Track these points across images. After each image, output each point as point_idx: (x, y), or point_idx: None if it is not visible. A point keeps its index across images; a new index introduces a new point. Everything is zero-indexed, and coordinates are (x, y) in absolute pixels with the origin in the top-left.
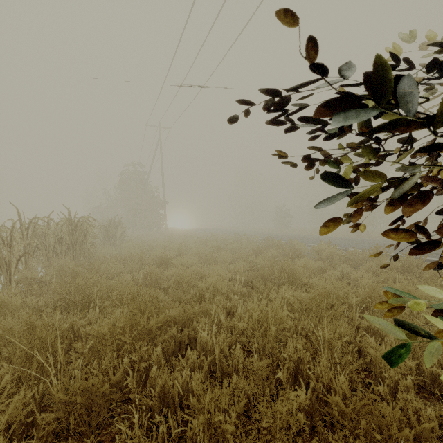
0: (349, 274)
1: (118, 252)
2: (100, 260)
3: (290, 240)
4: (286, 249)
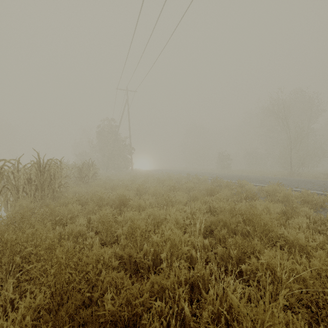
0: (316, 220)
1: (86, 191)
2: (63, 200)
3: (238, 180)
4: (238, 190)
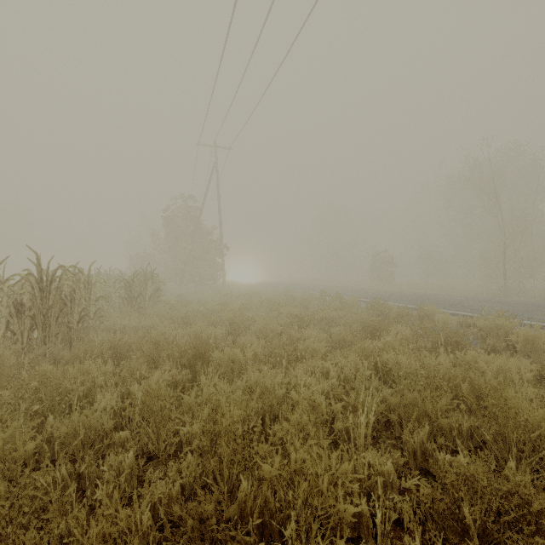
0: None
1: (137, 324)
2: (80, 349)
3: (420, 306)
4: (426, 326)
